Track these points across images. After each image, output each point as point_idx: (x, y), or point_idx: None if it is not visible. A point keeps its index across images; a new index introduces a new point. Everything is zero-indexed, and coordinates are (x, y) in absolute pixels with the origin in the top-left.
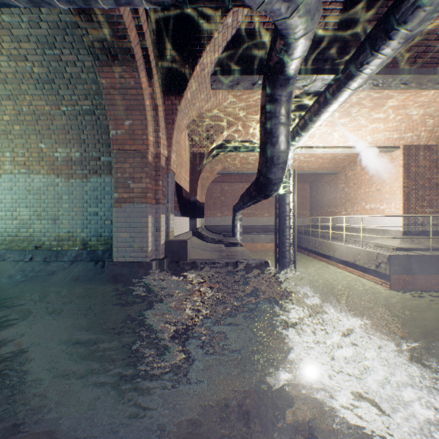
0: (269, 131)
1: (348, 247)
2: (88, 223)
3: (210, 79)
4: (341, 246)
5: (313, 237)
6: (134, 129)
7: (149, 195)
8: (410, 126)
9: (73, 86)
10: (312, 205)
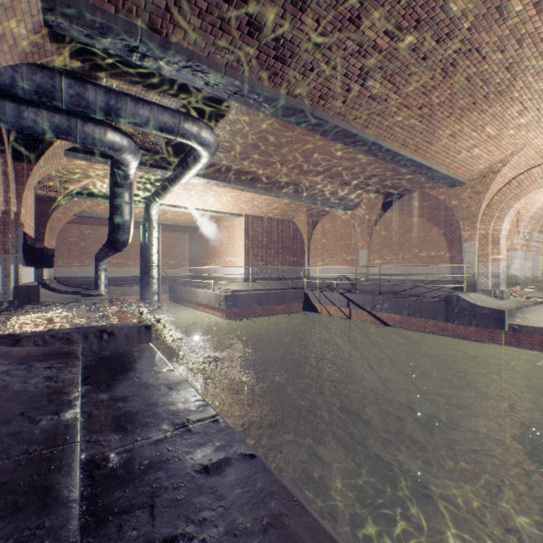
0: (116, 206)
1: (206, 293)
2: None
3: (65, 152)
4: (202, 292)
5: (186, 287)
6: None
7: None
8: (244, 203)
9: None
10: (191, 256)
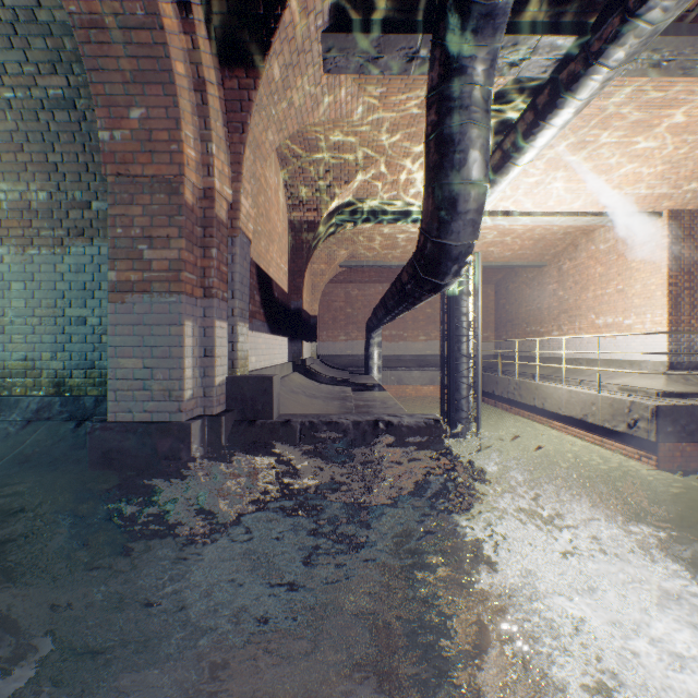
0: (446, 139)
1: (571, 392)
2: (66, 340)
3: (322, 43)
4: (557, 390)
5: (503, 375)
6: (150, 128)
7: (185, 275)
8: (687, 172)
9: (23, 41)
10: (499, 322)
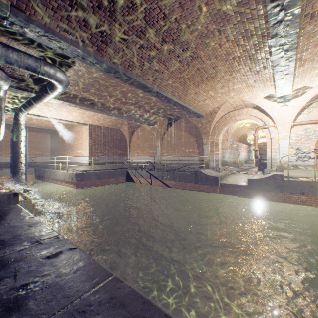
0: None
1: (62, 172)
2: None
3: None
4: (60, 172)
5: (48, 169)
6: None
7: None
8: (89, 117)
9: None
10: (52, 149)
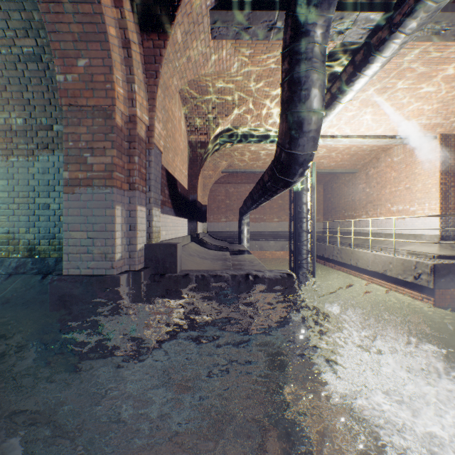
0: (296, 81)
1: (375, 255)
2: (36, 219)
3: (210, 17)
4: (366, 254)
5: (329, 244)
6: (92, 73)
7: (116, 174)
8: (453, 109)
9: (5, 14)
10: (326, 209)
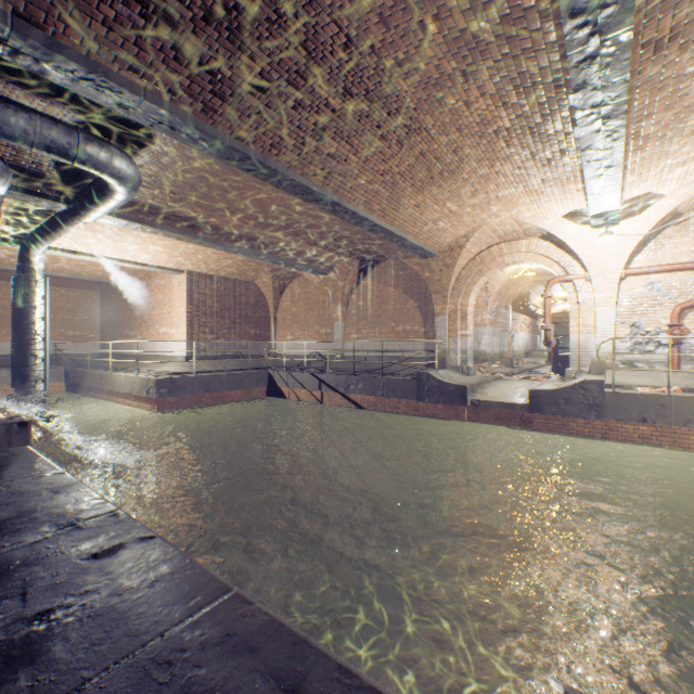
0: None
1: (127, 377)
2: None
3: None
4: (121, 377)
5: (95, 370)
6: None
7: None
8: (186, 255)
9: None
10: (105, 325)
